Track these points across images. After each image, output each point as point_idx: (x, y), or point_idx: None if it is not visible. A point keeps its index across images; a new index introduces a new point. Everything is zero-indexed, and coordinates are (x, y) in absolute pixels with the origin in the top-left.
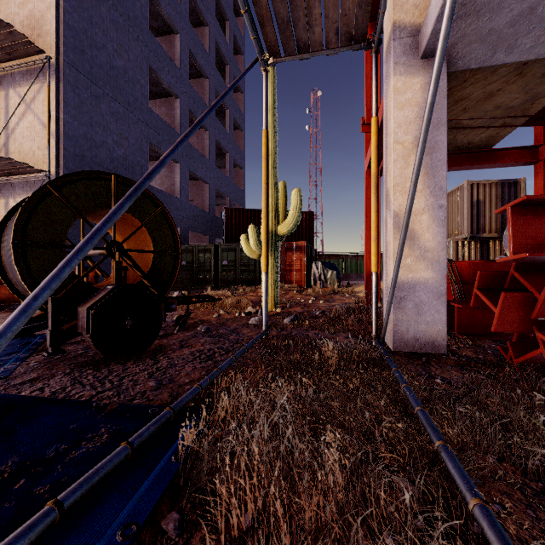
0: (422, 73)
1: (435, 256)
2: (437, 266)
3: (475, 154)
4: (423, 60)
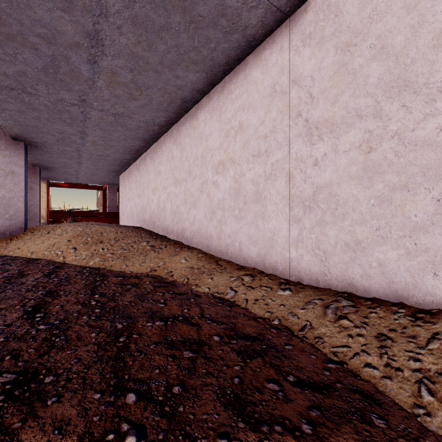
0: (42, 182)
1: (45, 218)
2: (45, 219)
3: (85, 185)
4: (42, 179)
